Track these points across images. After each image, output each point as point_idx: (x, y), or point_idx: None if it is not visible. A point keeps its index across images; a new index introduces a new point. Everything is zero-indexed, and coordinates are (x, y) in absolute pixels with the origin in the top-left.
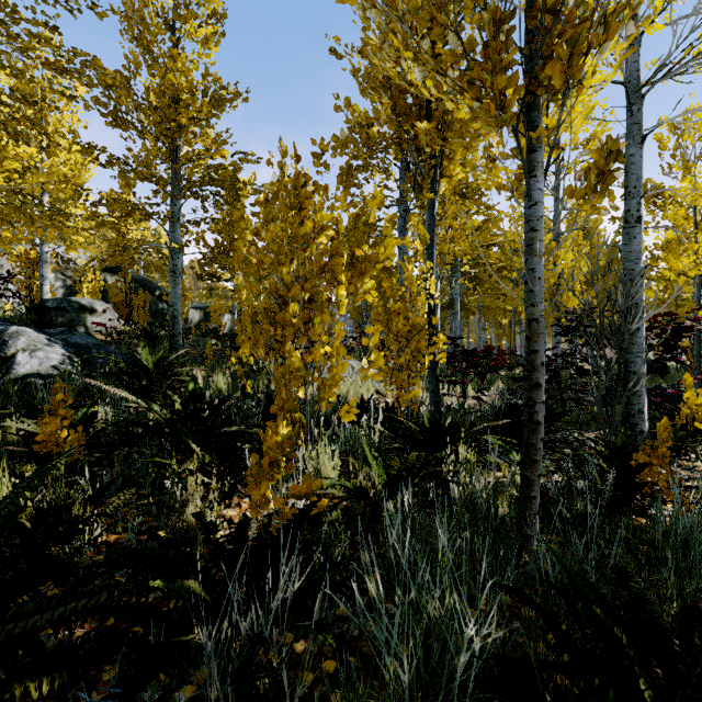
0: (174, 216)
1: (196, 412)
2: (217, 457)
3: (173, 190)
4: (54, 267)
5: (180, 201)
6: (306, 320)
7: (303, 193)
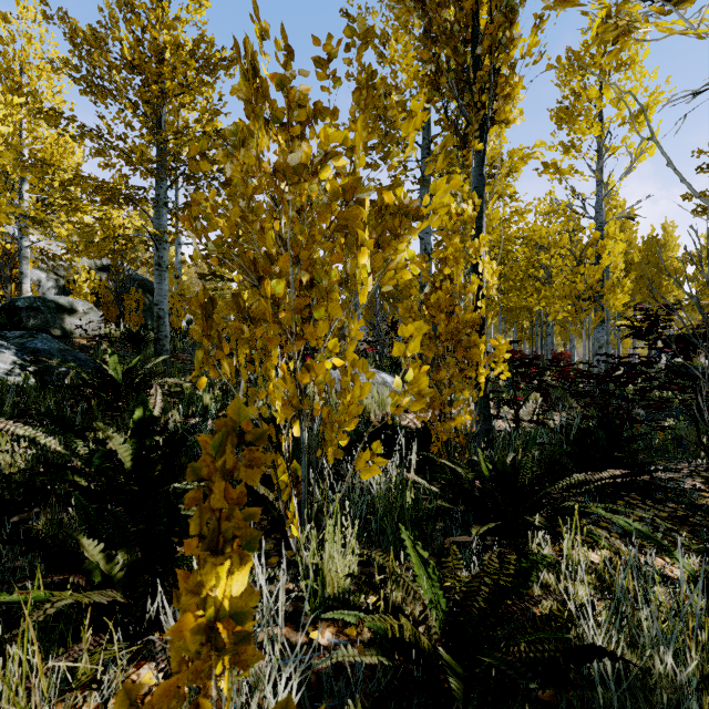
0: (160, 200)
1: (144, 453)
2: (143, 554)
3: (159, 169)
4: (35, 263)
5: (178, 192)
6: (304, 316)
7: (294, 94)
